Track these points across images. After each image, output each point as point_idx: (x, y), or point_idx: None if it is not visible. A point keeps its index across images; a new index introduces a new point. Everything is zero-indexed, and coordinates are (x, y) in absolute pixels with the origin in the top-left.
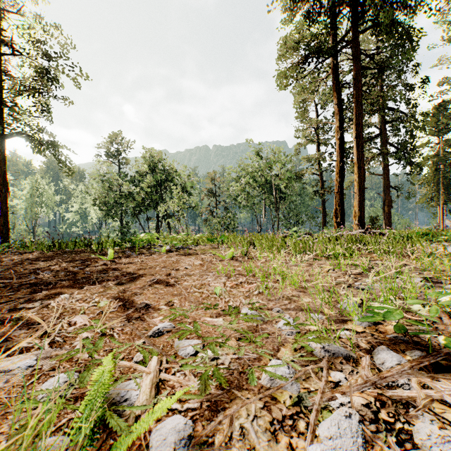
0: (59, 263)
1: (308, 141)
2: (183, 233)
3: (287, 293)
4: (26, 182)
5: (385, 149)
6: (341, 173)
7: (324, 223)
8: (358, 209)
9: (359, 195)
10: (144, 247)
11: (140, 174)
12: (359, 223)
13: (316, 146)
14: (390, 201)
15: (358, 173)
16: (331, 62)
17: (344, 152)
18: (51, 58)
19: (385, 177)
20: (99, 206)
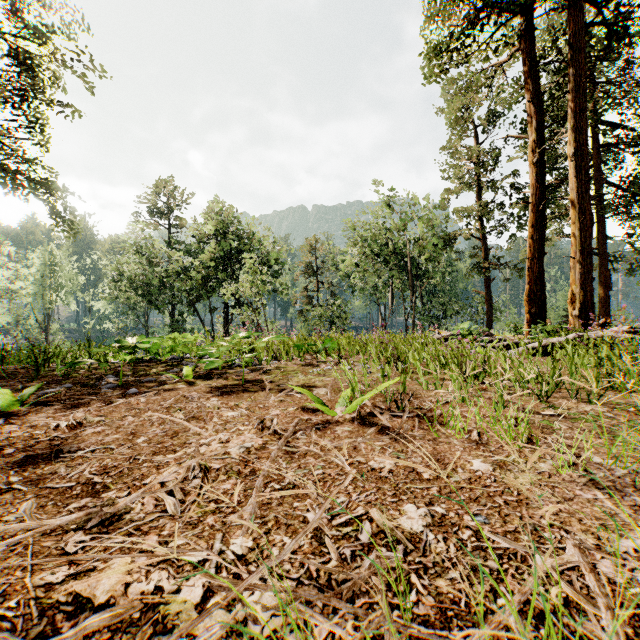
0: None
1: (462, 187)
2: (243, 334)
3: None
4: (35, 255)
5: (598, 191)
6: (540, 224)
7: (489, 315)
8: (579, 288)
9: (582, 262)
10: (169, 362)
11: (199, 240)
12: (581, 313)
13: (476, 192)
14: (607, 278)
15: (579, 220)
16: (523, 24)
17: (546, 186)
18: (41, 39)
19: (598, 238)
20: (136, 290)
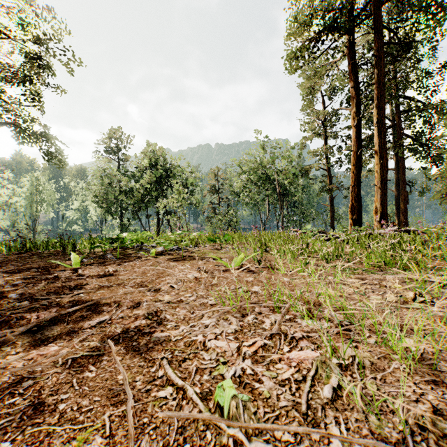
0: (1, 273)
1: (315, 135)
2: (179, 231)
3: (409, 395)
4: (26, 179)
5: (400, 140)
6: (358, 164)
7: (332, 220)
8: (379, 204)
9: (381, 188)
10: (134, 248)
11: (140, 170)
12: (380, 219)
13: (324, 139)
14: (406, 196)
15: (379, 163)
16: (347, 40)
17: (361, 141)
18: (41, 42)
19: (400, 170)
20: (97, 203)
